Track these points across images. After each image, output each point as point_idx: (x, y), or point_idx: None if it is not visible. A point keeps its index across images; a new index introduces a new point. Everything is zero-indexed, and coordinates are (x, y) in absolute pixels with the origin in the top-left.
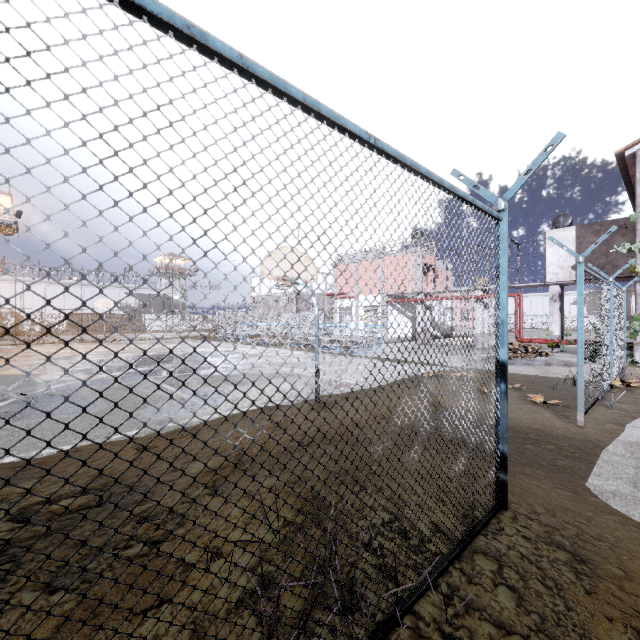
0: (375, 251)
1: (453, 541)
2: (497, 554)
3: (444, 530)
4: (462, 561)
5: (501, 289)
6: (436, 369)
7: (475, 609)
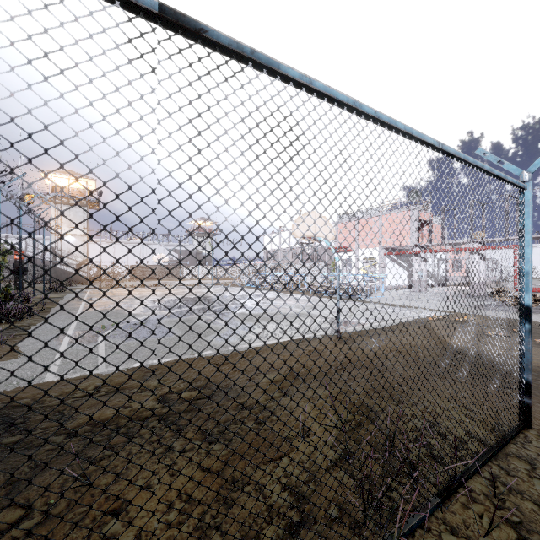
0: (373, 210)
1: (487, 445)
2: (528, 458)
3: (477, 437)
4: (498, 459)
5: (525, 246)
6: (437, 314)
7: (516, 491)
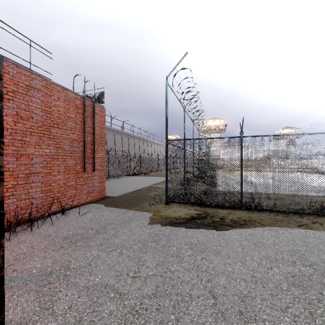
0: None
1: None
2: None
3: None
4: None
5: None
6: None
7: None
